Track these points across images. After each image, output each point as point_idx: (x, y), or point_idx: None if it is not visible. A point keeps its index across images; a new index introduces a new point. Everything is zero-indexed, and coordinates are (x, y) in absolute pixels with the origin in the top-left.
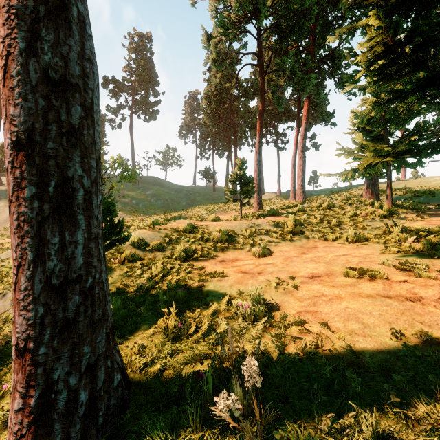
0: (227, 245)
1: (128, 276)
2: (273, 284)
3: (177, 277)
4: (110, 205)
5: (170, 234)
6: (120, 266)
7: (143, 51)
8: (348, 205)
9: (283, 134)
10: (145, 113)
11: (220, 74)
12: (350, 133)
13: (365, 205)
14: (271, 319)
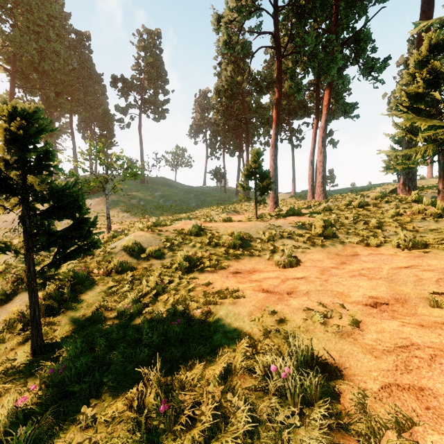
0: (242, 251)
1: (111, 293)
2: (317, 318)
3: (175, 296)
4: (74, 196)
5: (171, 237)
6: (105, 278)
7: (152, 48)
8: (385, 202)
9: (298, 130)
10: (154, 112)
11: (231, 67)
12: (390, 115)
13: (407, 203)
14: (335, 402)
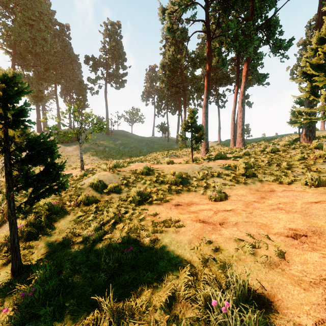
0: (182, 187)
1: (79, 222)
2: (247, 248)
3: (129, 225)
4: (47, 145)
5: (127, 176)
6: (75, 209)
7: (114, 35)
8: (292, 149)
9: (223, 95)
10: (116, 82)
11: (173, 48)
12: (297, 81)
13: (309, 149)
14: None
